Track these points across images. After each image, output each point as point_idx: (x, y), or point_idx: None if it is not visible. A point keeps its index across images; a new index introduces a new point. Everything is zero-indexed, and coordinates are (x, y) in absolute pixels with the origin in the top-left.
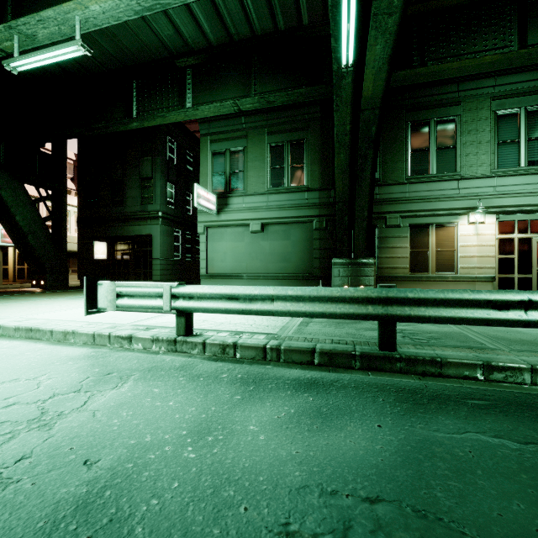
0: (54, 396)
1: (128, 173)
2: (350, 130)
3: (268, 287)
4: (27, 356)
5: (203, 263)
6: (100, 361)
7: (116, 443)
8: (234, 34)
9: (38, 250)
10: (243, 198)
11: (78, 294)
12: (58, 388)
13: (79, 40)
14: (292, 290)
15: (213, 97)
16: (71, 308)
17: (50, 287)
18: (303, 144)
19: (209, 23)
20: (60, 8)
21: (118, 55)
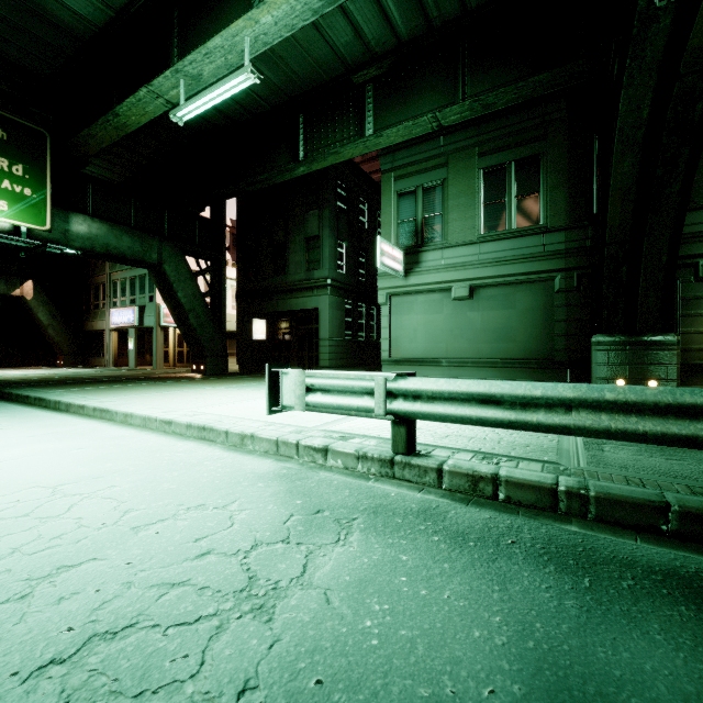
0: (256, 545)
1: (291, 233)
2: (649, 117)
3: (559, 384)
4: (206, 466)
5: (384, 344)
6: (297, 485)
7: (393, 687)
8: (434, 17)
9: (198, 330)
10: (441, 252)
11: (240, 382)
12: (258, 530)
13: (248, 66)
14: (612, 391)
15: (403, 116)
16: (239, 401)
17: (209, 372)
18: (538, 161)
19: (401, 10)
20: (227, 32)
21: (284, 84)
